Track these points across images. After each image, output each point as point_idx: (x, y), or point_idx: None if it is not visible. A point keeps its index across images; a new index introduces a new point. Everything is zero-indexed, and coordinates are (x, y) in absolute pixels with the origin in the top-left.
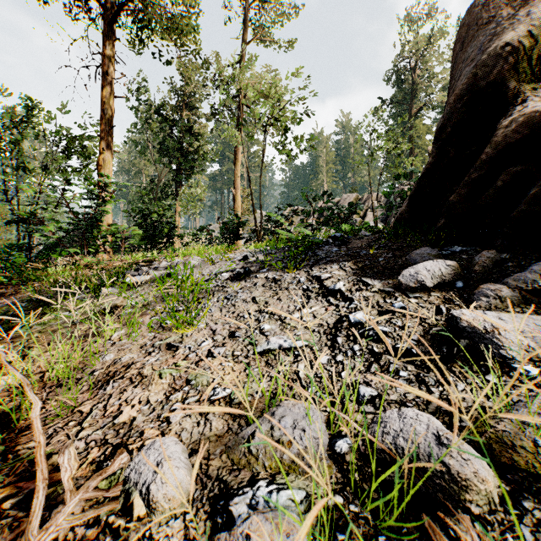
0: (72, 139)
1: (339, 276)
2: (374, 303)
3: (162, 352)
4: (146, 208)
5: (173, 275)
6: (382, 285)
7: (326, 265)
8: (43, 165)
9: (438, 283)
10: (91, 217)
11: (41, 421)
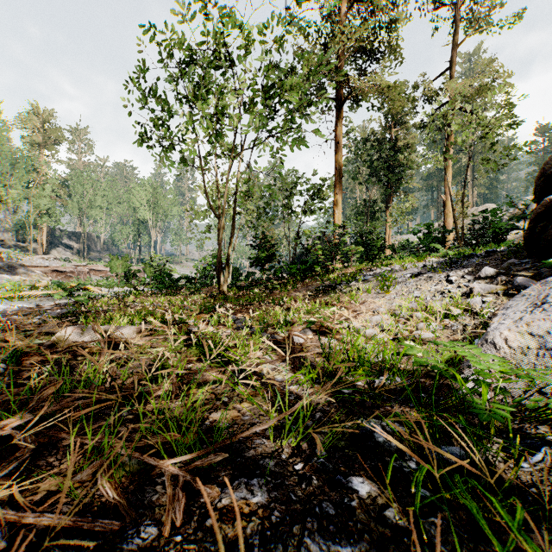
0: (318, 191)
1: (458, 275)
2: (459, 284)
3: (379, 298)
4: (364, 230)
5: (383, 275)
6: (471, 278)
7: (459, 270)
8: (304, 211)
9: (493, 277)
10: (337, 245)
11: (351, 307)
